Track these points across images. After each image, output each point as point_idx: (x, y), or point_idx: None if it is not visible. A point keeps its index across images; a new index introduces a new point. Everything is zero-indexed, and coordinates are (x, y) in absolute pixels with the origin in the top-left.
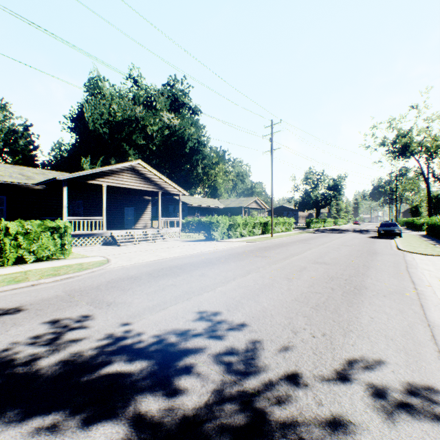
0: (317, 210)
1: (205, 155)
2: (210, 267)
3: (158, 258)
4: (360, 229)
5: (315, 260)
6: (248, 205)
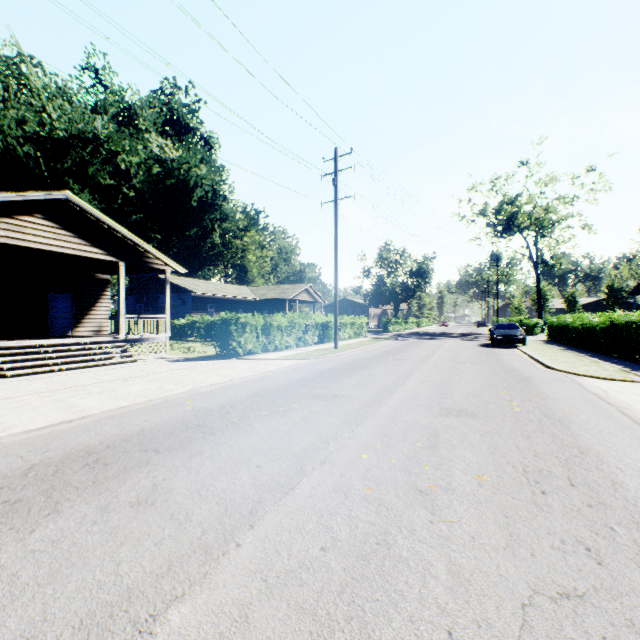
0: (396, 305)
1: (227, 215)
2: (190, 451)
3: (61, 419)
4: (455, 332)
5: (439, 402)
6: (296, 296)
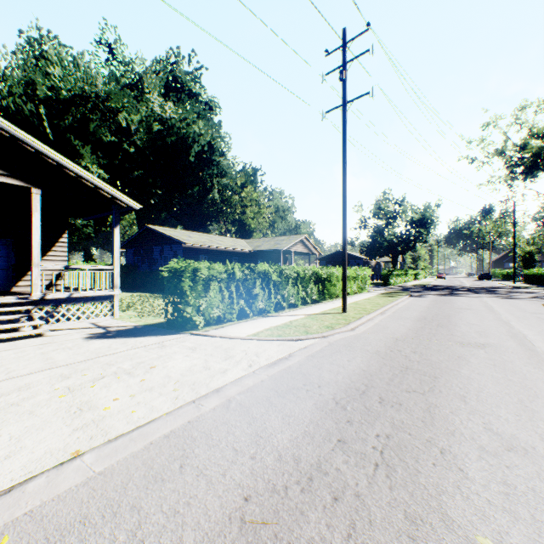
0: (394, 256)
1: (225, 171)
2: None
3: None
4: (466, 286)
5: None
6: (290, 247)
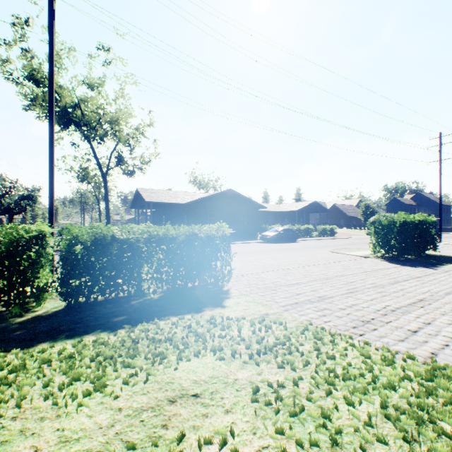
0: (12, 216)
1: None
2: None
3: None
4: None
5: None
6: None
